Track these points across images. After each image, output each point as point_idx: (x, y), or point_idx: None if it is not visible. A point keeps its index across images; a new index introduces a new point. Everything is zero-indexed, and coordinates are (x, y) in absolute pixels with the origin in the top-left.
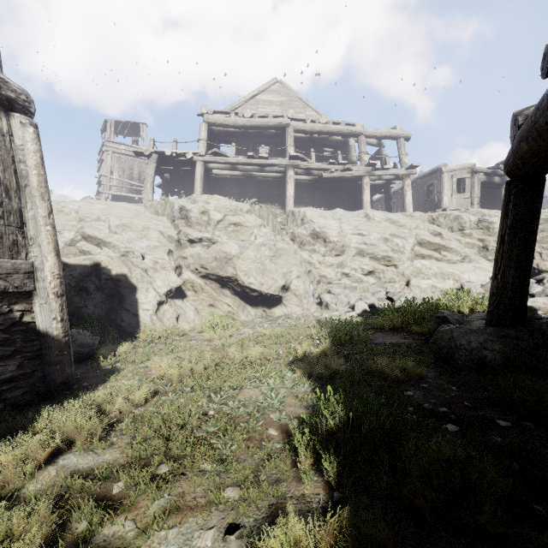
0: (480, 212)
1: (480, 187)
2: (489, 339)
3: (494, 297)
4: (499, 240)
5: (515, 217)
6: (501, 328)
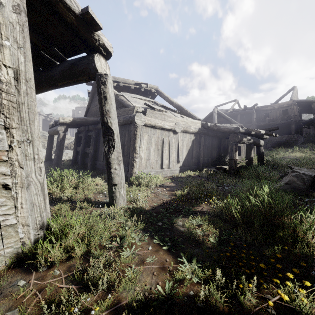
0: (43, 132)
1: (42, 120)
2: (45, 164)
3: (46, 156)
4: (47, 145)
5: (50, 142)
6: (47, 161)
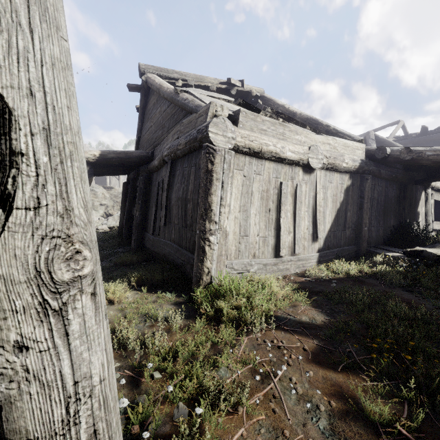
0: (92, 185)
1: None
2: None
3: None
4: None
5: None
6: None
